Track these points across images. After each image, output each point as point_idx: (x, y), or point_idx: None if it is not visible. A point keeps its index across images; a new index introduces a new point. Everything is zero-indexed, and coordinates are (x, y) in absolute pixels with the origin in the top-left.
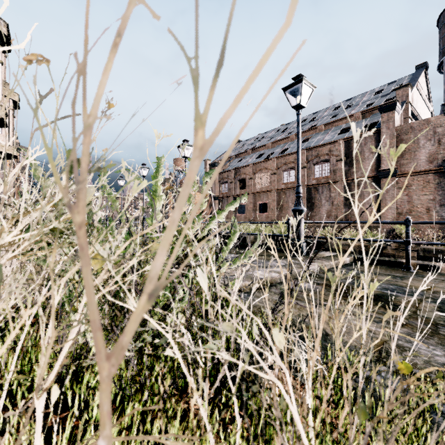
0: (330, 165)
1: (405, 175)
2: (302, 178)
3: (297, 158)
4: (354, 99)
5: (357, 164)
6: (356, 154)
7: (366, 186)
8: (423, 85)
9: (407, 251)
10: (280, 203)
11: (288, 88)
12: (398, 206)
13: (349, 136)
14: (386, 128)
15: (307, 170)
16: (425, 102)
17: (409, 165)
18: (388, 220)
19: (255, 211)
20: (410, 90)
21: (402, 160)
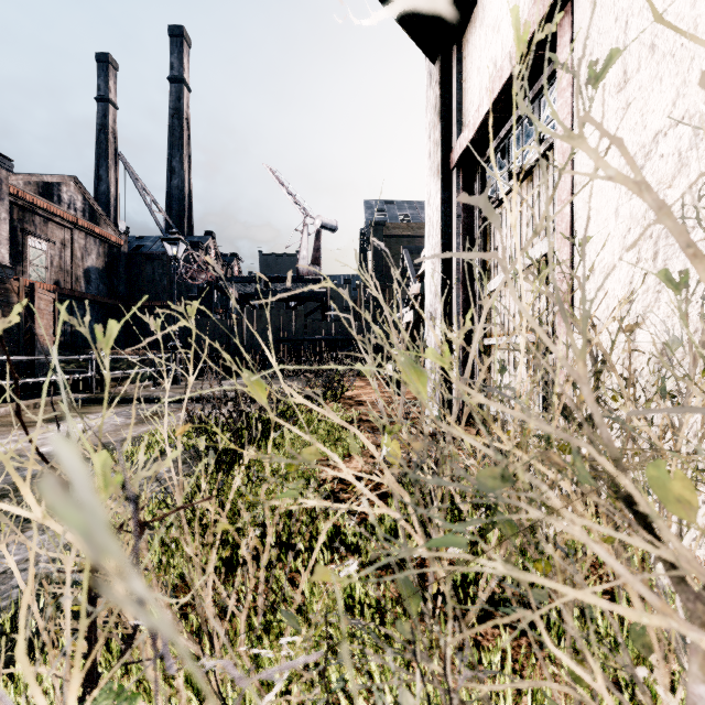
0: None
1: None
2: None
3: None
4: None
5: None
6: None
7: None
8: None
9: None
10: None
11: None
12: None
13: None
14: None
15: None
16: None
17: None
18: None
19: None
20: None
21: None
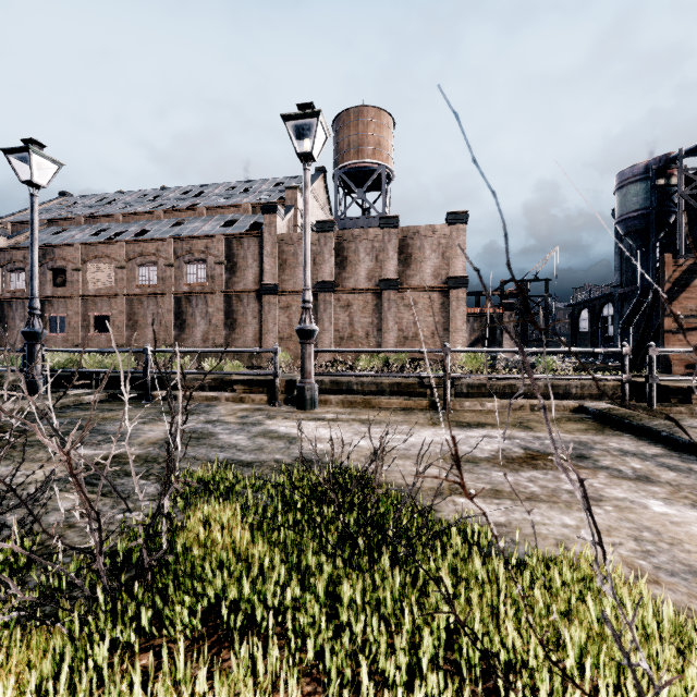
0: (208, 268)
1: (286, 293)
2: (168, 281)
3: (30, 258)
4: (253, 184)
5: (240, 272)
6: (239, 258)
7: (250, 302)
8: (321, 192)
9: (146, 381)
10: (133, 317)
11: (10, 152)
12: (280, 330)
13: (230, 233)
14: (269, 234)
15: (176, 270)
16: (324, 212)
17: (290, 282)
18: (270, 346)
19: (86, 328)
20: (300, 194)
21: (284, 276)
